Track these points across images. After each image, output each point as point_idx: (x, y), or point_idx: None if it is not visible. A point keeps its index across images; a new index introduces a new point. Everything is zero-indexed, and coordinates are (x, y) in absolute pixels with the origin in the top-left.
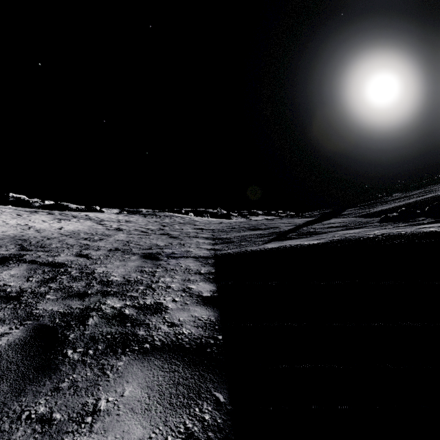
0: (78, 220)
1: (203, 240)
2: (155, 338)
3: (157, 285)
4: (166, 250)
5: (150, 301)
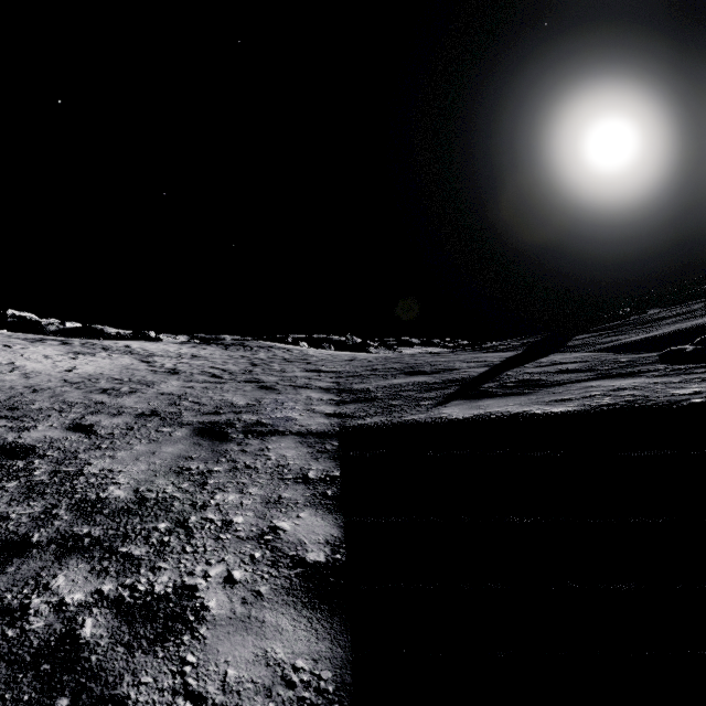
0: (108, 354)
1: (319, 393)
2: None
3: (202, 518)
4: (245, 416)
5: (165, 580)
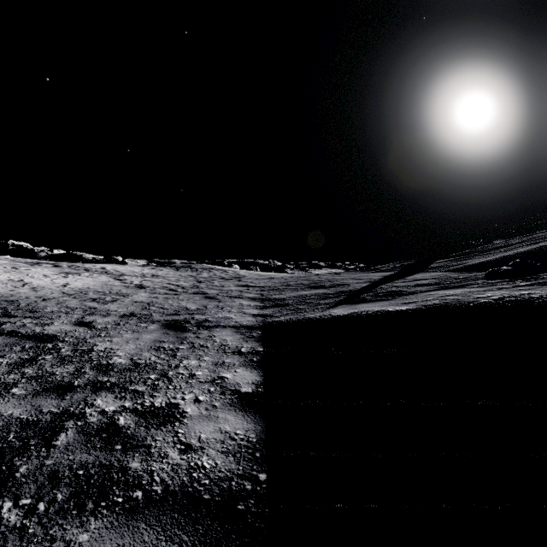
0: (90, 274)
1: (248, 301)
2: (155, 477)
3: (176, 372)
4: (197, 316)
5: (160, 401)
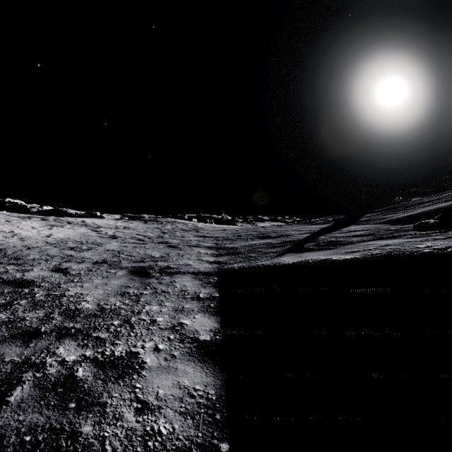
0: (72, 226)
1: (205, 250)
2: (106, 447)
3: (138, 318)
4: (160, 263)
5: (121, 349)
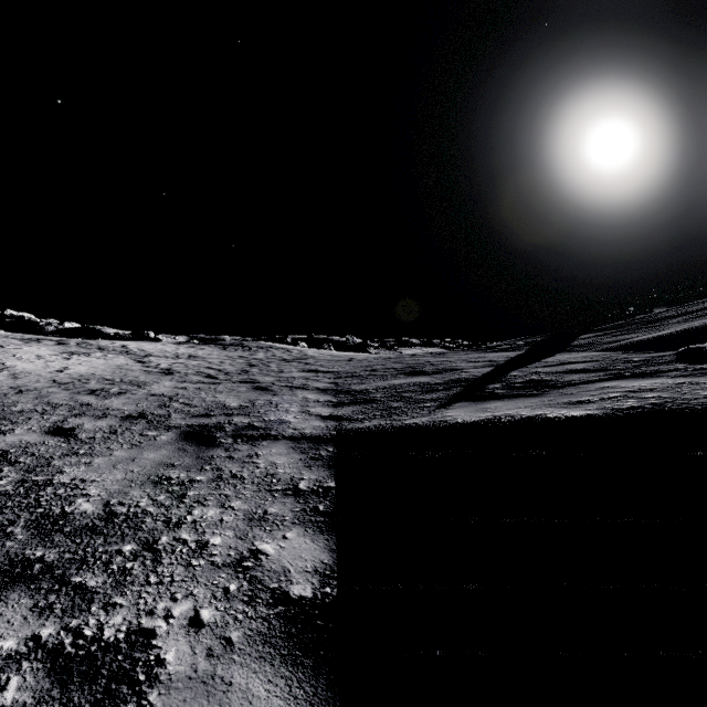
0: (104, 354)
1: (316, 394)
2: None
3: (174, 538)
4: (237, 419)
5: (118, 622)
